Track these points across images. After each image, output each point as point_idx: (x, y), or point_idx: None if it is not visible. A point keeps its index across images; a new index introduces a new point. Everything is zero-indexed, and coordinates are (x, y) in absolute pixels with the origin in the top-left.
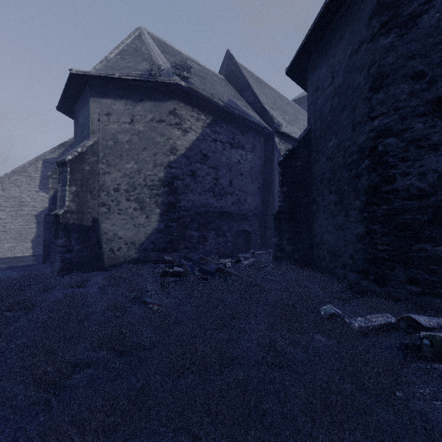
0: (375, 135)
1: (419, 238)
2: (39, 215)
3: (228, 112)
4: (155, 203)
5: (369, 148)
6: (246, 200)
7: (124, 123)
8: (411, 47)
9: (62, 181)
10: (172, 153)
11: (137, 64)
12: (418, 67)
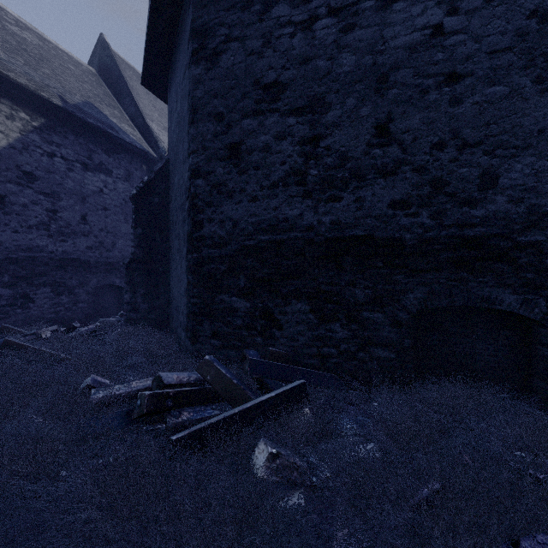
0: (190, 174)
1: (220, 289)
2: None
3: (79, 119)
4: None
5: (188, 188)
6: (115, 244)
7: None
8: (215, 85)
9: None
10: None
11: None
12: (220, 108)
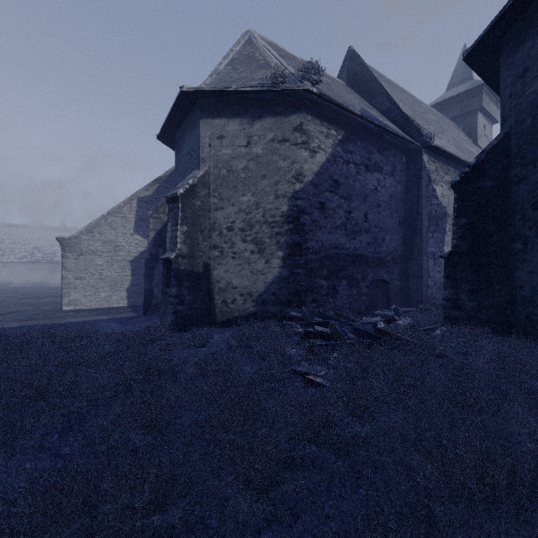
0: None
1: None
2: (133, 261)
3: (362, 125)
4: (276, 244)
5: None
6: (383, 240)
7: (239, 146)
8: None
9: (172, 219)
10: (298, 180)
11: (252, 73)
12: None
